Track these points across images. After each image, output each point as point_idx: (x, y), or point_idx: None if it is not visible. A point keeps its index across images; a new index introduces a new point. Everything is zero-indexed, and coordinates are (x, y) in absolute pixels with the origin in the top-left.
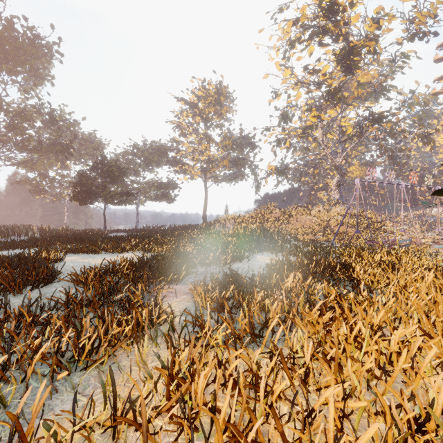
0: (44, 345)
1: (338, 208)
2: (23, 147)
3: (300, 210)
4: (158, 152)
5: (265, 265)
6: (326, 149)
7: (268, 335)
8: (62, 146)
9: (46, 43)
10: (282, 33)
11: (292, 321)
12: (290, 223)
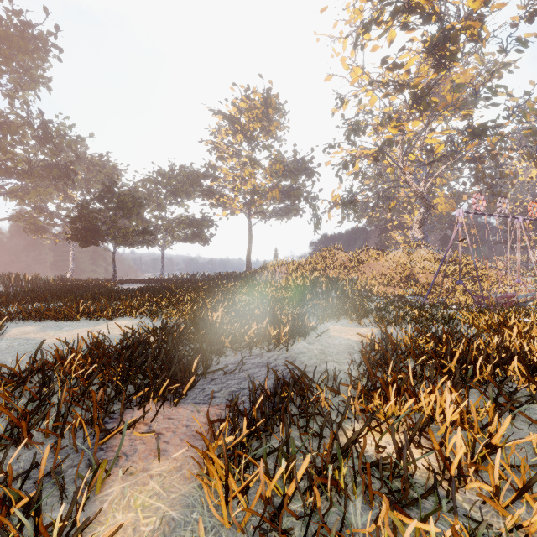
0: None
1: (423, 251)
2: (8, 170)
3: (372, 253)
4: (189, 180)
5: (348, 346)
6: (407, 174)
7: None
8: (61, 169)
9: (39, 33)
10: (351, 17)
11: None
12: (360, 270)
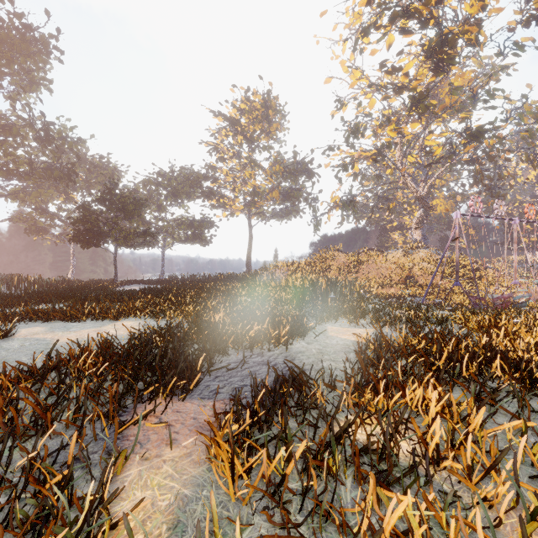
0: None
1: (422, 252)
2: (9, 172)
3: (371, 254)
4: (190, 181)
5: (345, 346)
6: (406, 176)
7: None
8: (62, 171)
9: (40, 35)
10: (350, 20)
11: None
12: (359, 271)
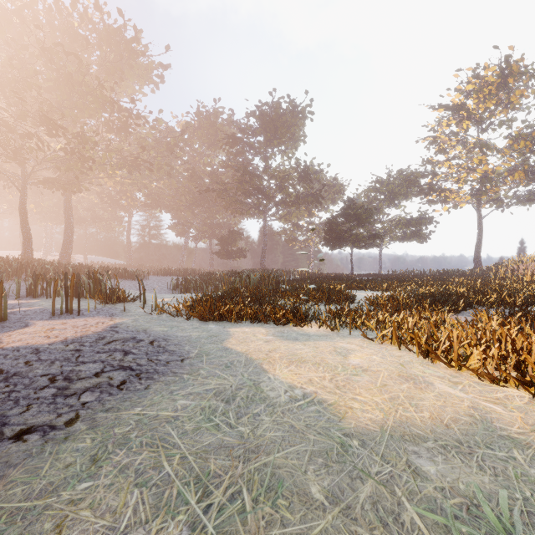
0: (395, 314)
1: None
2: (285, 203)
3: None
4: (406, 182)
5: None
6: None
7: None
8: (313, 197)
9: (301, 109)
10: None
11: None
12: None
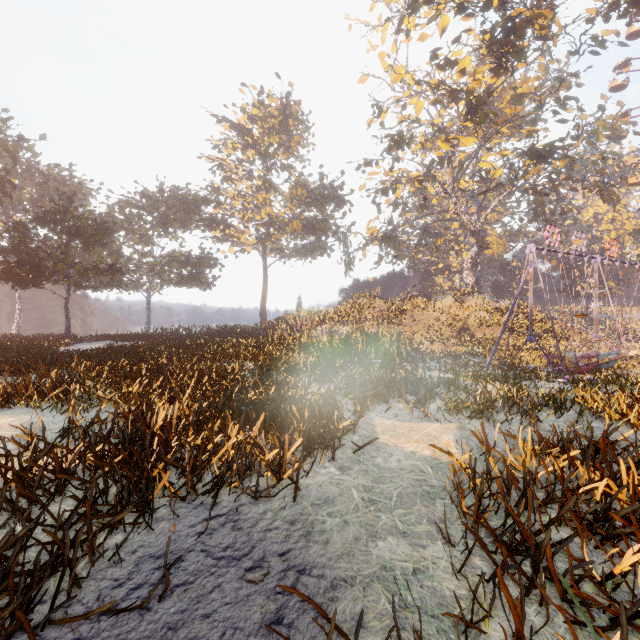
0: None
1: (477, 299)
2: None
3: (416, 301)
4: (184, 205)
5: (418, 475)
6: (459, 204)
7: None
8: None
9: None
10: None
11: None
12: (402, 323)
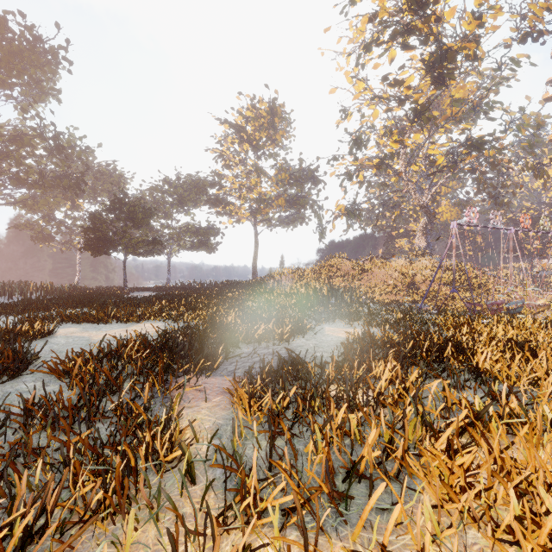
0: None
1: (425, 260)
2: (20, 181)
3: (376, 262)
4: (196, 188)
5: (338, 342)
6: (410, 185)
7: (360, 490)
8: (71, 180)
9: (50, 47)
10: (354, 34)
11: (400, 463)
12: (364, 279)
